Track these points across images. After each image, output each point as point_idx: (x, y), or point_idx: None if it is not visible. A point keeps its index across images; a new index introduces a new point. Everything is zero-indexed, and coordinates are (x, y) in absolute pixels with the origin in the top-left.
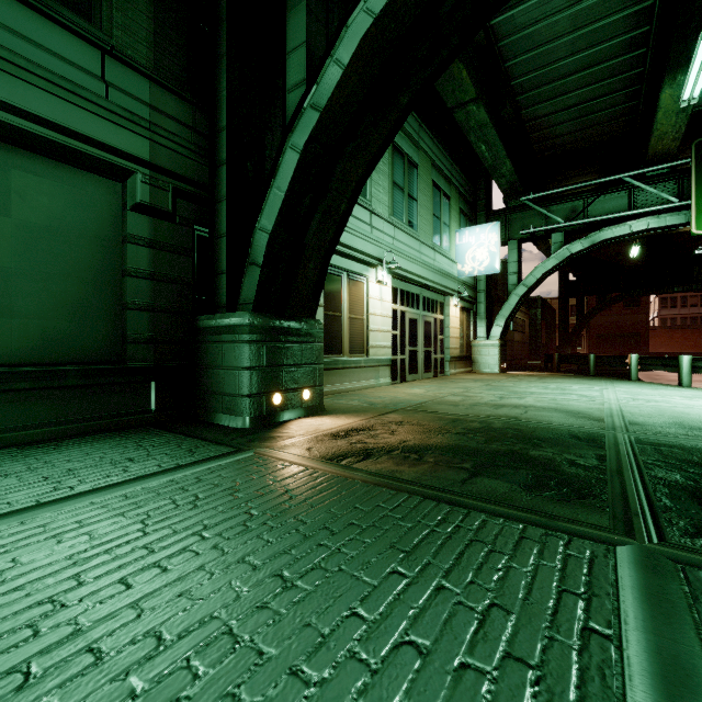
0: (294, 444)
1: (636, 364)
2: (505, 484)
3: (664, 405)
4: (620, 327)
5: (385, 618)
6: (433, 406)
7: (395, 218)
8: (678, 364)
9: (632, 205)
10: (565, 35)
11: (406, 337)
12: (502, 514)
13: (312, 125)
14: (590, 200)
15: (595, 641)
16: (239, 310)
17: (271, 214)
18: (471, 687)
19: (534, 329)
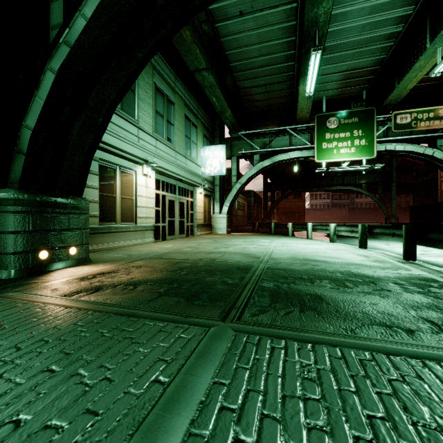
0: (43, 287)
1: (291, 228)
2: (176, 299)
3: (294, 248)
4: (292, 208)
5: (9, 406)
6: (171, 255)
7: (157, 134)
8: (307, 227)
9: (291, 144)
10: (255, 44)
11: (166, 211)
12: (159, 318)
13: (65, 56)
14: (272, 138)
15: (154, 387)
16: (9, 188)
17: (34, 116)
18: (39, 441)
19: (250, 209)
